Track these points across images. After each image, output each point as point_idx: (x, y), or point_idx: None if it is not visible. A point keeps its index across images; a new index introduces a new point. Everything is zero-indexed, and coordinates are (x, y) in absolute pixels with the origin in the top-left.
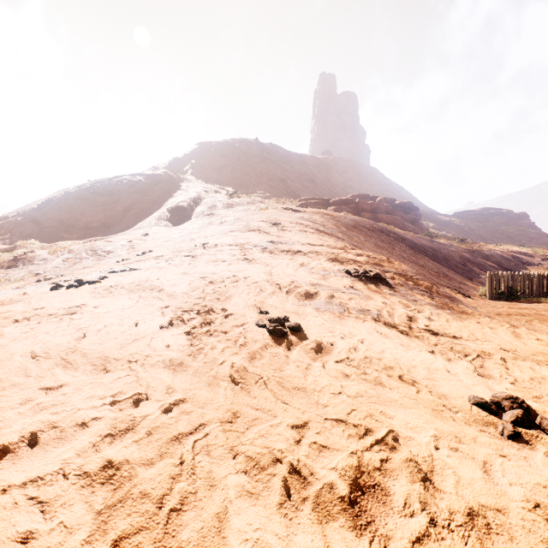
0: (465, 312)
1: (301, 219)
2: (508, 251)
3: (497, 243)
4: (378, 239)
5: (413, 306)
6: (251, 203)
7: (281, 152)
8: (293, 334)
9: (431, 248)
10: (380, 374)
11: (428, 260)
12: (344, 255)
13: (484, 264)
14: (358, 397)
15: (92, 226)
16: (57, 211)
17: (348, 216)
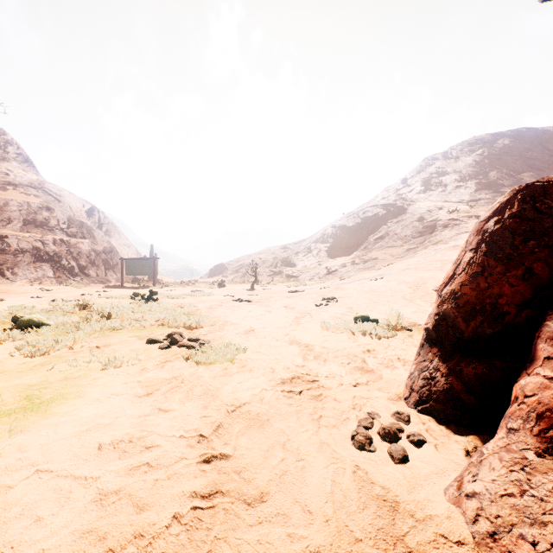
0: None
1: None
2: None
3: None
4: None
5: None
6: (467, 220)
7: (529, 136)
8: None
9: None
10: None
11: None
12: None
13: None
14: None
15: (349, 246)
16: (329, 238)
17: None
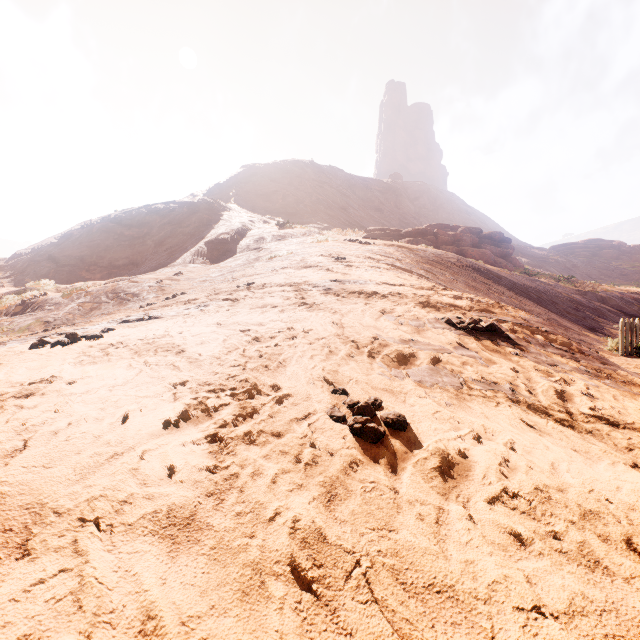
0: (631, 382)
1: (371, 253)
2: (628, 292)
3: (607, 283)
4: (469, 277)
5: (556, 375)
6: (306, 234)
7: (341, 176)
8: (393, 434)
9: (534, 289)
10: (584, 534)
11: (533, 304)
12: (438, 298)
13: (601, 308)
14: (576, 617)
15: (118, 264)
16: (78, 246)
17: (428, 249)
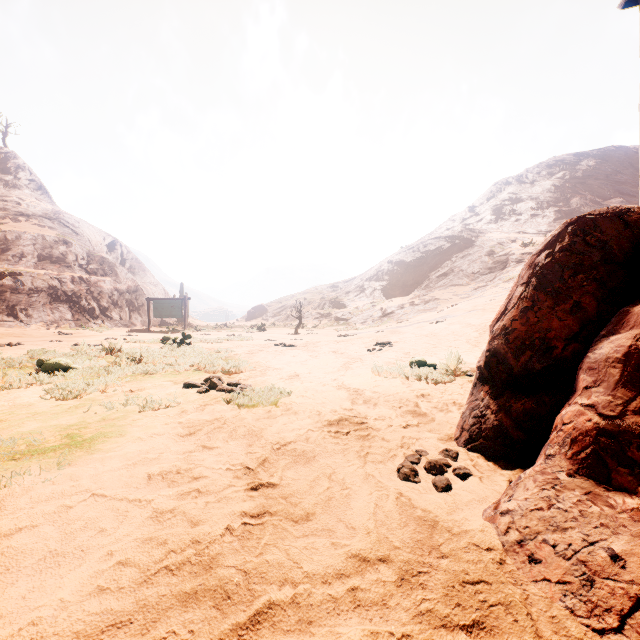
0: None
1: None
2: None
3: None
4: None
5: None
6: None
7: (618, 156)
8: None
9: None
10: None
11: None
12: None
13: None
14: None
15: (408, 284)
16: (385, 275)
17: None
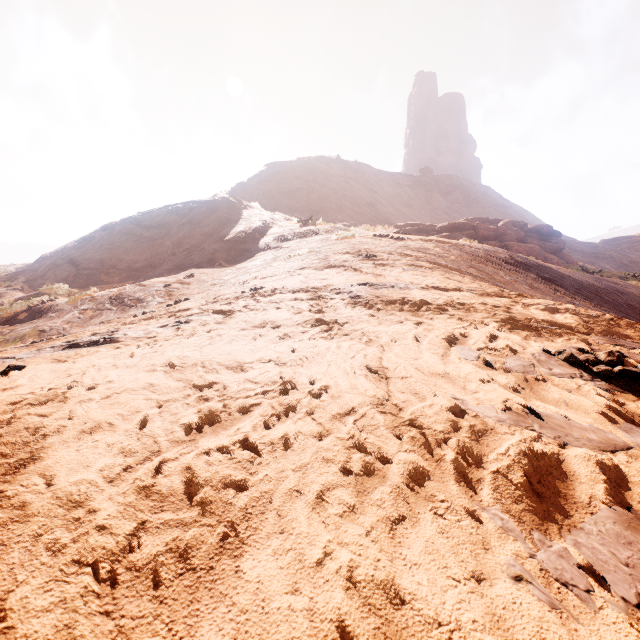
0: None
1: (406, 249)
2: None
3: None
4: (528, 277)
5: None
6: (331, 231)
7: (368, 171)
8: None
9: (604, 290)
10: None
11: (612, 309)
12: (524, 311)
13: None
14: None
15: (137, 266)
16: (98, 249)
17: (473, 244)
